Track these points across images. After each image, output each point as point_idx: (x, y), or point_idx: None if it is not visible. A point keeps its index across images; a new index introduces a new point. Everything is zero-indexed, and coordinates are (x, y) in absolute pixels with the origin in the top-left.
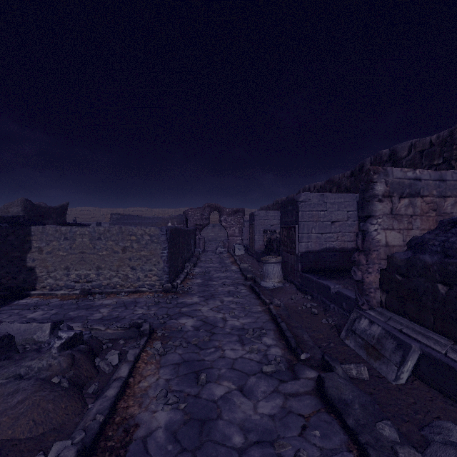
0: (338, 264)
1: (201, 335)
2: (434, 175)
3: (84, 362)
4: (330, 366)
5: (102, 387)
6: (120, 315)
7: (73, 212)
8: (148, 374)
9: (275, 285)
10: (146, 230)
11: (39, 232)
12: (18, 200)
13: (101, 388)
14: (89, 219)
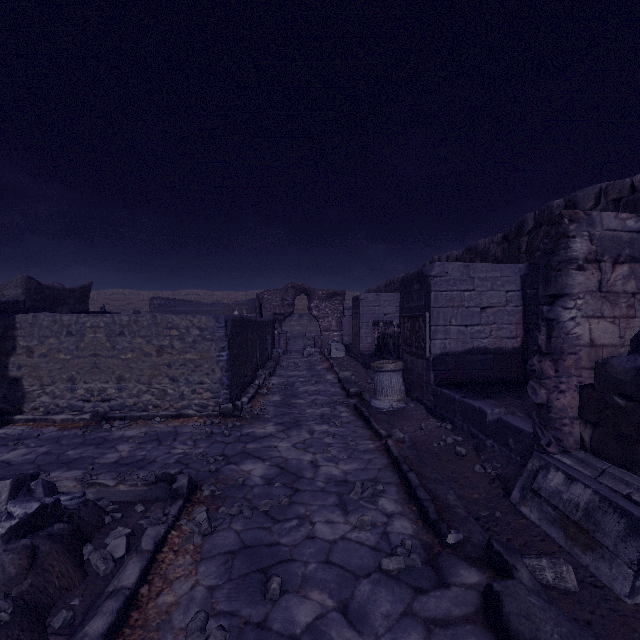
0: (491, 373)
1: (275, 495)
2: None
3: (57, 558)
4: (507, 565)
5: (87, 608)
6: (148, 457)
7: (100, 296)
8: (177, 575)
9: (393, 406)
10: (194, 320)
11: (28, 323)
12: (18, 278)
13: (83, 610)
14: (124, 306)
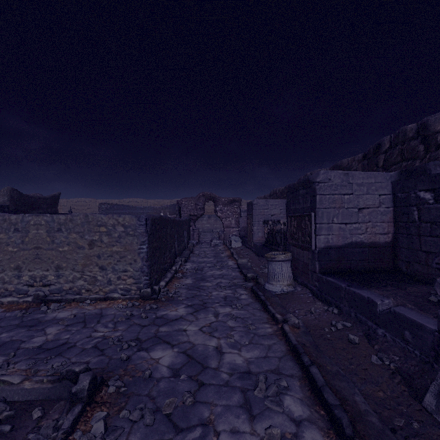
0: (366, 263)
1: (180, 391)
2: None
3: None
4: None
5: None
6: (70, 340)
7: (69, 203)
8: None
9: (284, 290)
10: (119, 219)
11: None
12: (4, 189)
13: None
14: (85, 210)
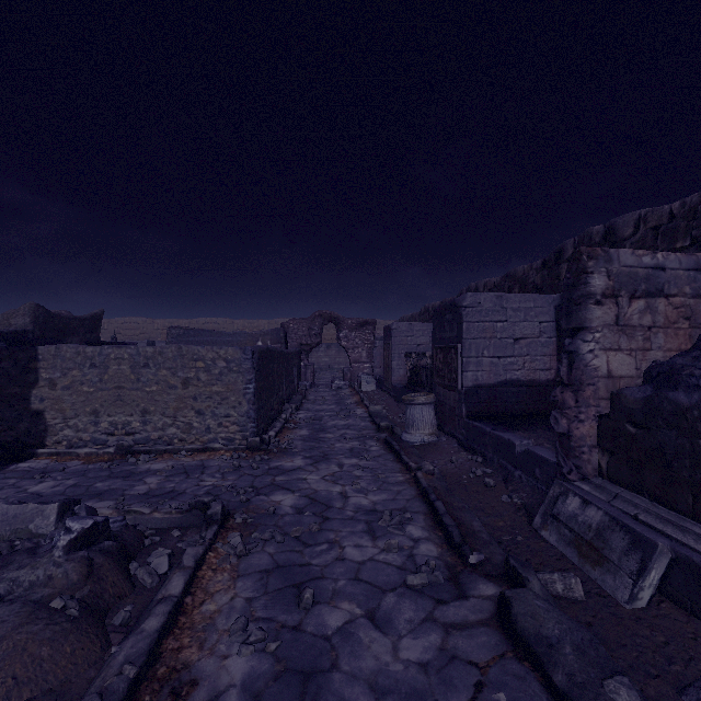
0: (524, 406)
1: (305, 522)
2: (686, 261)
3: (110, 570)
4: (520, 577)
5: (139, 613)
6: (177, 489)
7: (111, 325)
8: (217, 589)
9: (424, 440)
10: (221, 352)
11: (51, 355)
12: (26, 306)
13: (136, 614)
14: (137, 336)
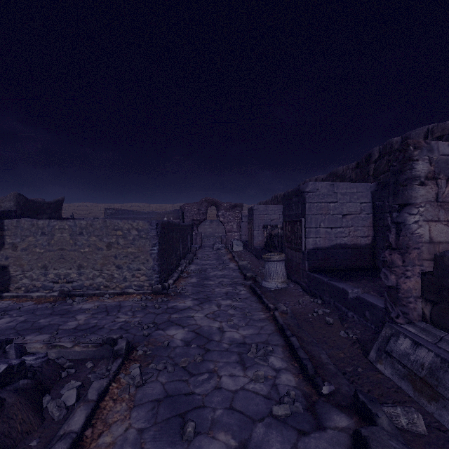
0: (349, 263)
1: (191, 354)
2: None
3: (20, 408)
4: (370, 413)
5: (42, 448)
6: (98, 324)
7: (70, 208)
8: (114, 420)
9: (278, 286)
10: (134, 224)
11: (13, 226)
12: (11, 194)
13: None
14: (87, 215)
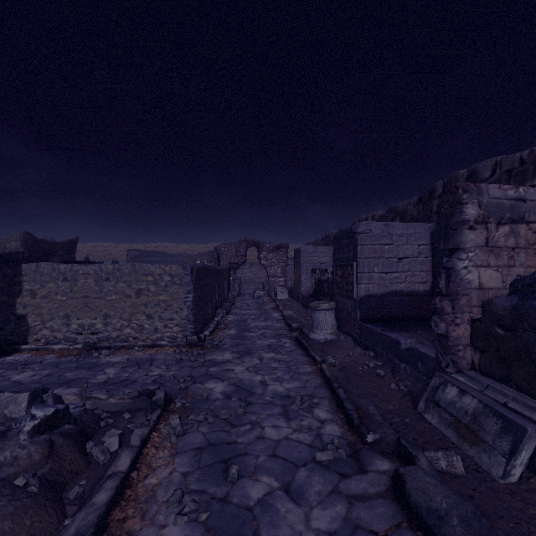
0: (406, 311)
1: (232, 406)
2: None
3: (68, 450)
4: (411, 455)
5: (92, 486)
6: (130, 378)
7: (85, 248)
8: (158, 465)
9: (327, 338)
10: (166, 268)
11: (32, 271)
12: (17, 233)
13: (89, 488)
14: (104, 257)
